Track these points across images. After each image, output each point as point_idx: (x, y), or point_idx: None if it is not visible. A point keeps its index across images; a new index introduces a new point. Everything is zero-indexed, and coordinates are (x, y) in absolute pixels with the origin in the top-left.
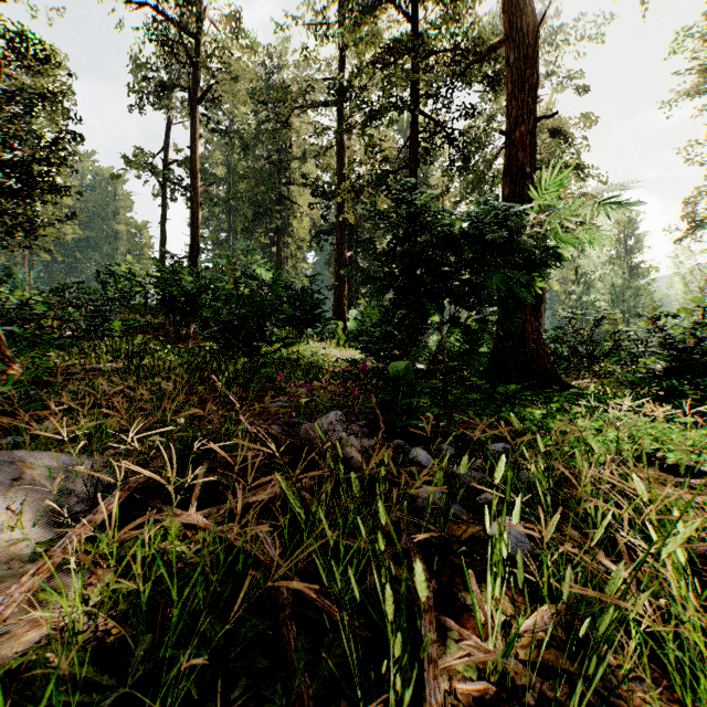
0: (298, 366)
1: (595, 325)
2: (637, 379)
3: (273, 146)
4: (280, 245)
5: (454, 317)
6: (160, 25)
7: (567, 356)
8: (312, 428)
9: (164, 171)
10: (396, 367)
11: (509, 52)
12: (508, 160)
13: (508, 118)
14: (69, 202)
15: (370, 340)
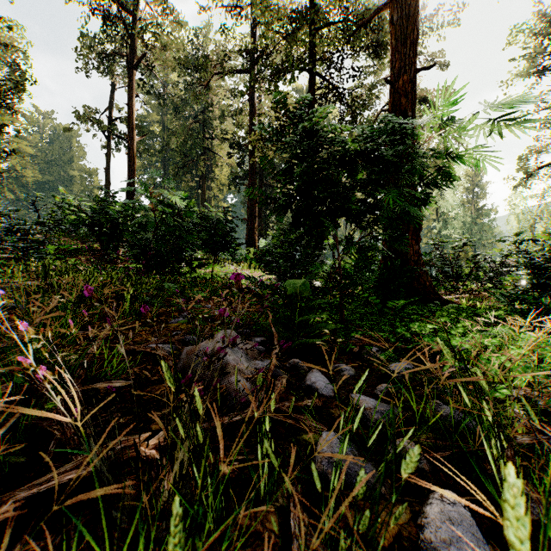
0: (209, 284)
1: (460, 250)
2: (515, 294)
3: (199, 108)
4: (204, 188)
5: (349, 236)
6: (101, 1)
7: (436, 276)
8: (194, 351)
9: (107, 125)
10: (292, 283)
11: (393, 13)
12: (392, 106)
13: (392, 70)
14: (30, 151)
15: (272, 260)
